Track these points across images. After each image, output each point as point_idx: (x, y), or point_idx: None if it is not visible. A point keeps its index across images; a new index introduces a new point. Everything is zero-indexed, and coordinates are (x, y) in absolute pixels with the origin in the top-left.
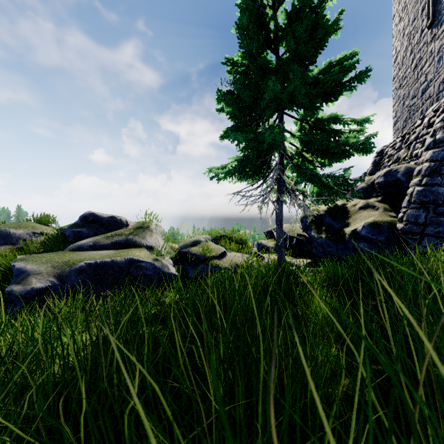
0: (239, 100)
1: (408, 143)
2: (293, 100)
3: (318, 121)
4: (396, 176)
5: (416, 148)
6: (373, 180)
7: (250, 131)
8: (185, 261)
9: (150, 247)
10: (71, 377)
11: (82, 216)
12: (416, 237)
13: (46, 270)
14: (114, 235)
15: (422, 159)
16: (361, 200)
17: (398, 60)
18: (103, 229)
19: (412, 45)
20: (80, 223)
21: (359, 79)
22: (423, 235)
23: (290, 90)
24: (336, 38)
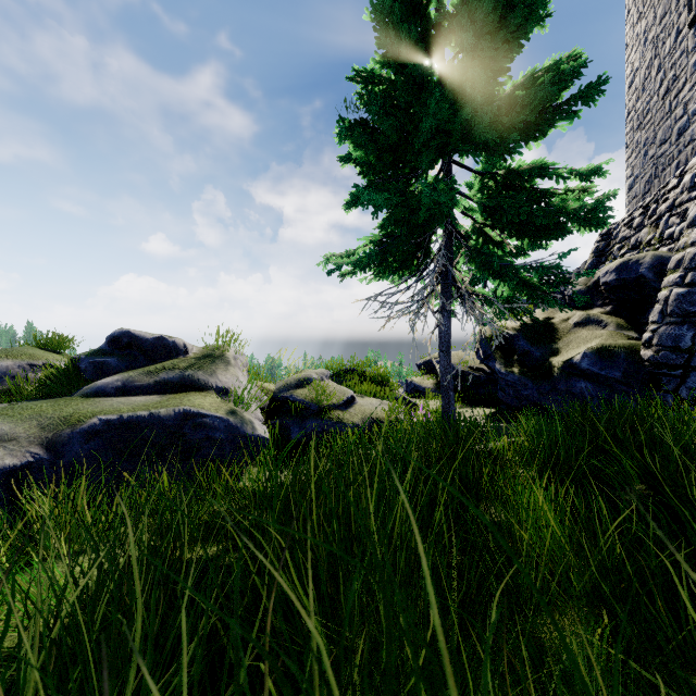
0: (377, 136)
1: (655, 218)
2: (470, 137)
3: (513, 174)
4: (637, 271)
5: (670, 224)
6: (597, 279)
7: (396, 189)
8: (286, 412)
9: (223, 389)
10: (7, 684)
11: (110, 336)
12: (676, 373)
13: (27, 434)
14: (161, 369)
15: (683, 242)
16: (576, 311)
17: (636, 84)
18: (145, 360)
19: (660, 57)
20: (106, 349)
21: (585, 98)
22: (688, 369)
23: (466, 116)
24: (542, 33)
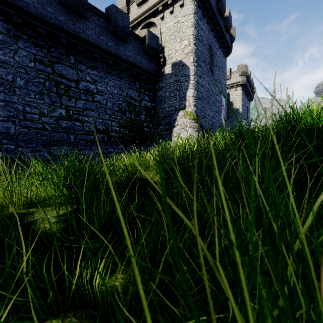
0: None
1: None
2: None
3: None
4: None
5: None
6: None
7: None
8: None
9: None
10: None
11: None
12: None
13: None
14: None
15: None
16: None
17: None
18: None
19: None
20: None
21: None
22: None
23: None
24: None
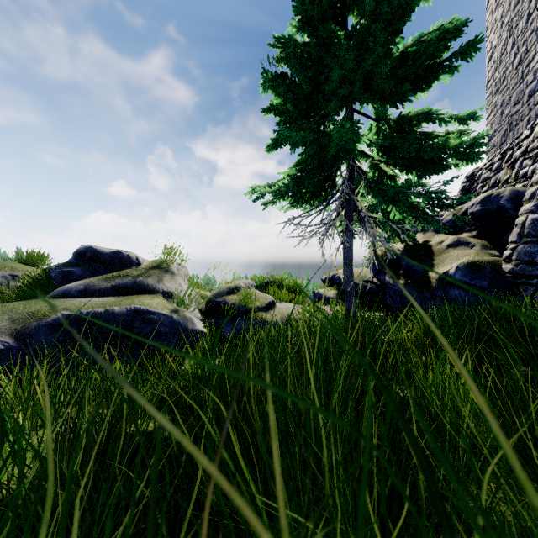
0: (294, 86)
1: (511, 161)
2: (370, 88)
3: (403, 119)
4: (498, 202)
5: (524, 166)
6: (464, 210)
7: (310, 130)
8: (219, 314)
9: (168, 293)
10: None
11: (76, 251)
12: (532, 281)
13: None
14: (117, 276)
15: (536, 178)
16: (449, 235)
17: (494, 58)
18: (105, 270)
19: (514, 36)
20: (73, 262)
21: (464, 54)
22: None
23: (368, 67)
24: (426, 6)
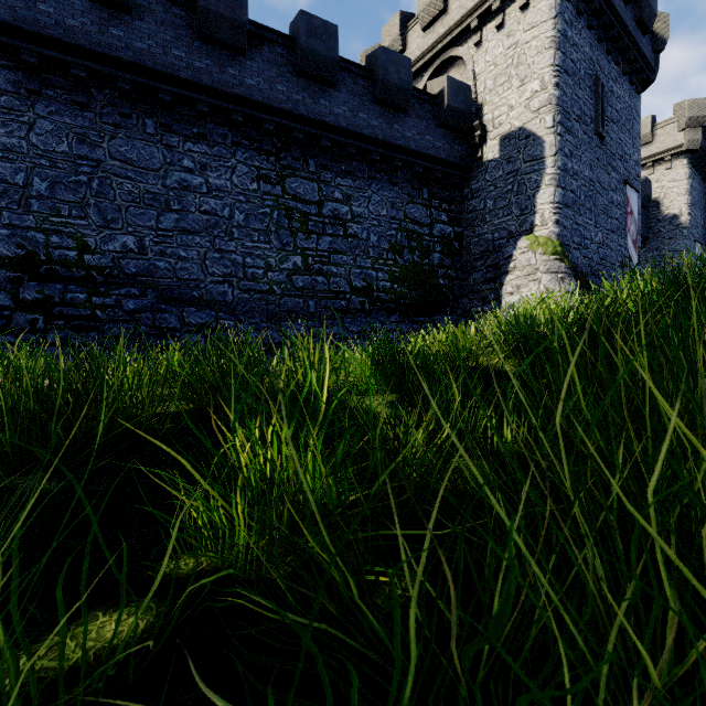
0: None
1: None
2: None
3: None
4: None
5: None
6: None
7: None
8: None
9: None
10: None
11: None
12: None
13: None
14: None
15: None
16: None
17: None
18: None
19: None
20: None
21: None
22: None
23: None
24: None
